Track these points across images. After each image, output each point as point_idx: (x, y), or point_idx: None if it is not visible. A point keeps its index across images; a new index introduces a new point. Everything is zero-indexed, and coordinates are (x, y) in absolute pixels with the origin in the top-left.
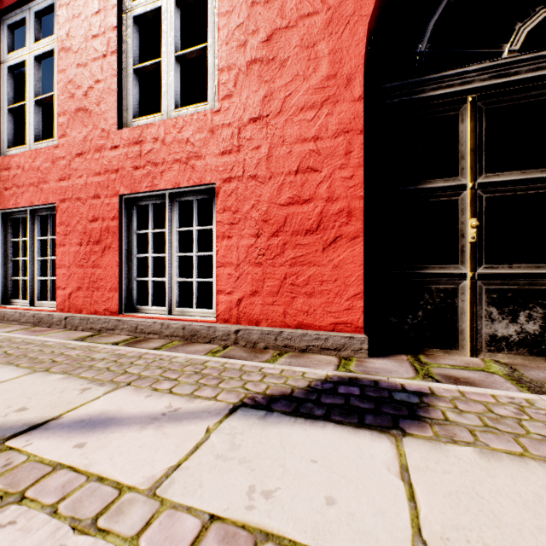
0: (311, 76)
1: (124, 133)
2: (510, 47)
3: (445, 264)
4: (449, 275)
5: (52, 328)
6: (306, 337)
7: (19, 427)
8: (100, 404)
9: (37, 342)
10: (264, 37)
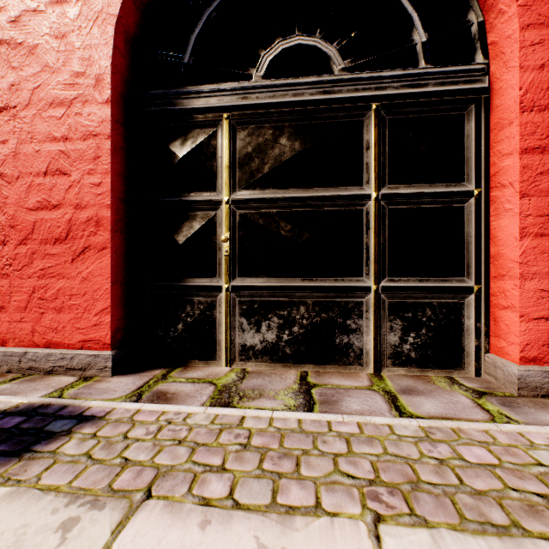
0: (61, 69)
1: None
2: (257, 72)
3: (206, 277)
4: (208, 287)
5: None
6: (52, 357)
7: None
8: None
9: None
10: (11, 16)
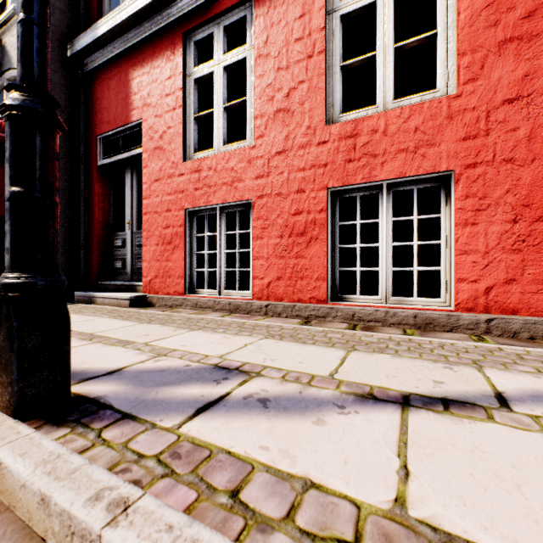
0: None
1: (333, 128)
2: None
3: None
4: None
5: (251, 315)
6: None
7: (485, 398)
8: (507, 382)
9: (273, 326)
10: (523, 13)
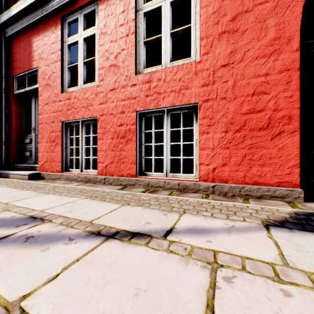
0: (263, 39)
1: (139, 77)
2: None
3: None
4: None
5: (96, 184)
6: (260, 190)
7: (161, 231)
8: (186, 222)
9: (100, 191)
10: (230, 18)
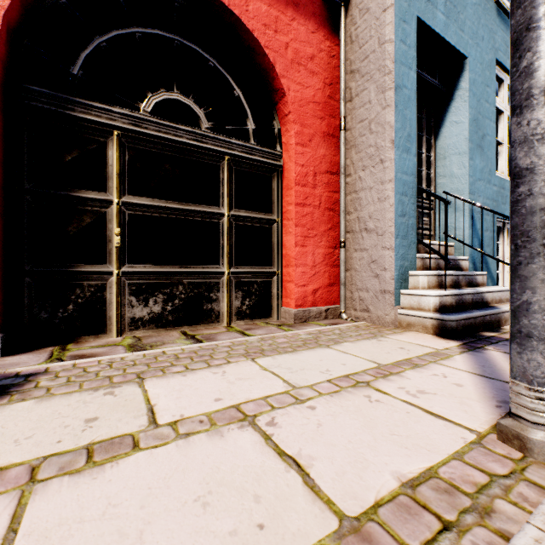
0: None
1: None
2: (145, 107)
3: (97, 264)
4: (99, 272)
5: None
6: None
7: None
8: None
9: None
10: None
